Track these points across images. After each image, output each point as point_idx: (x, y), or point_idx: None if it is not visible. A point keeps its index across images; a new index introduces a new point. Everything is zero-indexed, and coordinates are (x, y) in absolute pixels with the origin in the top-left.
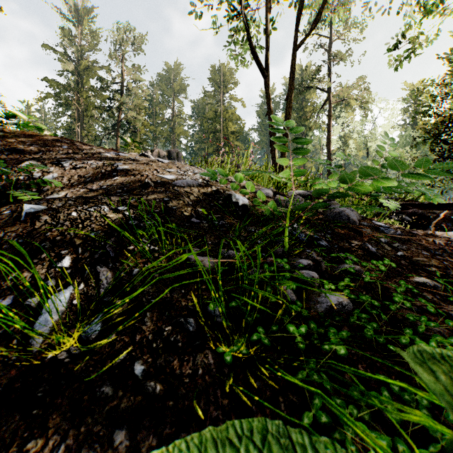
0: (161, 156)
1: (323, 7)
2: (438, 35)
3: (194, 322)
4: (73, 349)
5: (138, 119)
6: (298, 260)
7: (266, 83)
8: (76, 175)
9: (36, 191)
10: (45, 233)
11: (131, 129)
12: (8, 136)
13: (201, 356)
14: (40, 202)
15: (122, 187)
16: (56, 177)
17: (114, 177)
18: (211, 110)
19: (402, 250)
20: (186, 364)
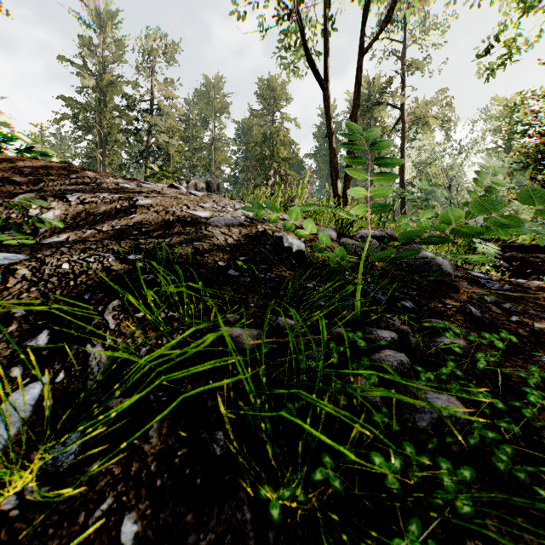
0: (199, 188)
1: (396, 2)
2: (540, 35)
3: (223, 438)
4: (30, 489)
5: (171, 144)
6: (376, 332)
7: (326, 97)
8: (84, 212)
9: (31, 233)
10: (20, 294)
11: (163, 156)
12: (3, 163)
13: (231, 504)
14: (22, 249)
15: (139, 228)
16: (59, 214)
17: (131, 214)
18: (259, 132)
19: (516, 314)
20: (206, 520)
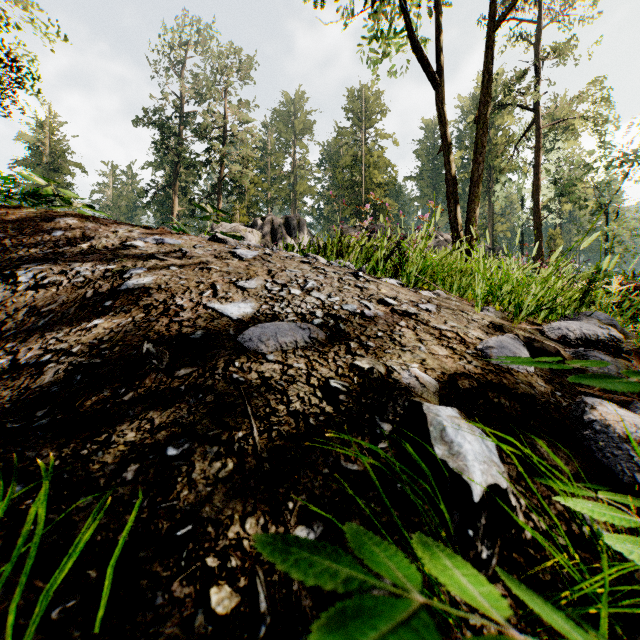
0: (276, 225)
1: None
2: None
3: None
4: None
5: (246, 174)
6: None
7: (440, 97)
8: (26, 308)
9: None
10: None
11: (237, 189)
12: None
13: None
14: None
15: (75, 370)
16: None
17: (99, 314)
18: (348, 154)
19: None
20: None
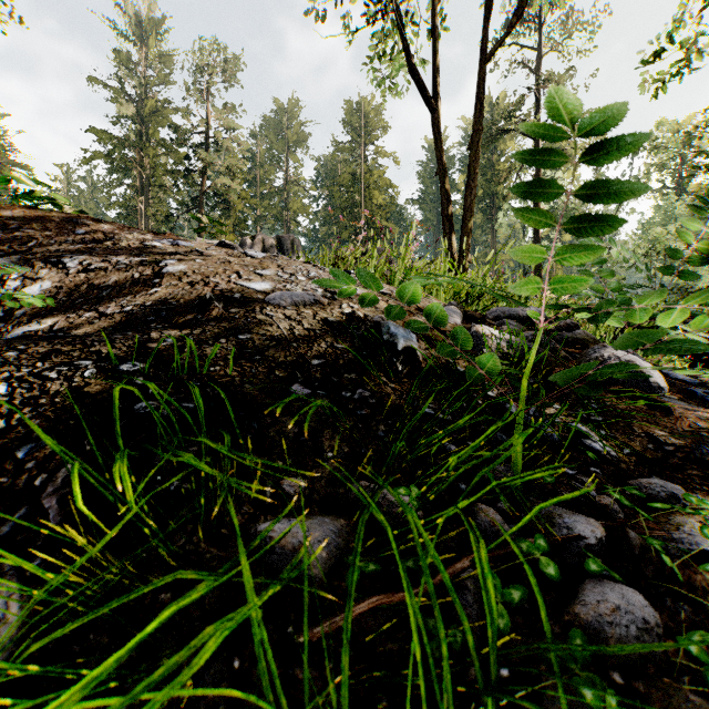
0: (267, 245)
1: None
2: None
3: None
4: None
5: (232, 188)
6: (562, 521)
7: (436, 121)
8: (85, 285)
9: (4, 316)
10: None
11: (221, 204)
12: None
13: None
14: None
15: (159, 310)
16: (48, 288)
17: (153, 287)
18: (347, 171)
19: None
20: None
